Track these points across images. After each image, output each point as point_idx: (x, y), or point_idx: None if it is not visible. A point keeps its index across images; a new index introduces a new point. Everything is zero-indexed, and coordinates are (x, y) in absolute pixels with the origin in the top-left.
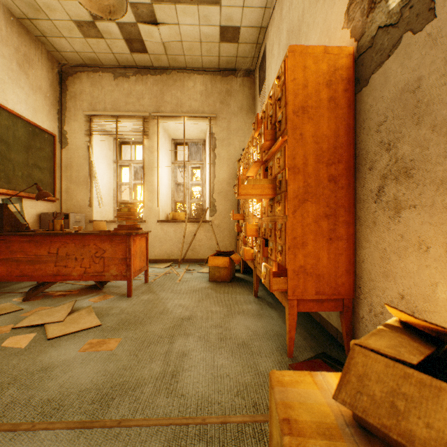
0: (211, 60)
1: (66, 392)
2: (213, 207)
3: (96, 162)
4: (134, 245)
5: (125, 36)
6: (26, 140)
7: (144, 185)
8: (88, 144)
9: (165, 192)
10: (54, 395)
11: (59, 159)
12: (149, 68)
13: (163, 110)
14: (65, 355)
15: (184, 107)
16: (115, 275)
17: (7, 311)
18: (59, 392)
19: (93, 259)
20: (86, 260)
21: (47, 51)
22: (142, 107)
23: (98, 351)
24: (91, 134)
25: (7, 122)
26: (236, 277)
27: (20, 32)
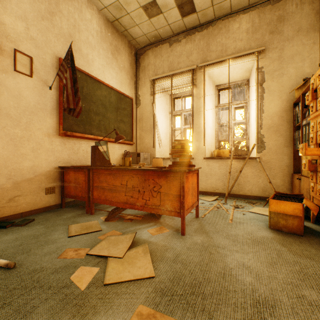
0: None
1: None
2: (260, 143)
3: (157, 114)
4: (186, 182)
5: (177, 3)
6: (116, 103)
7: (192, 127)
8: (152, 102)
9: (209, 132)
10: None
11: (135, 115)
12: (196, 27)
13: (208, 59)
14: None
15: (228, 50)
16: (169, 210)
17: (91, 230)
18: None
19: (151, 193)
20: (146, 193)
21: (128, 41)
22: (191, 62)
23: None
24: (154, 93)
25: (105, 93)
26: (307, 228)
27: (112, 31)
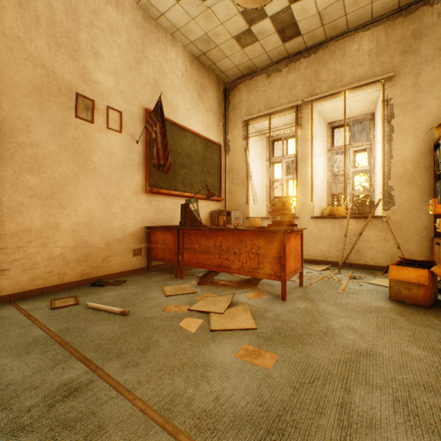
0: (386, 1)
1: (220, 410)
2: (388, 198)
3: (251, 162)
4: (288, 243)
5: (277, 28)
6: (202, 152)
7: (296, 179)
8: (245, 148)
9: (319, 184)
10: (209, 407)
11: (224, 165)
12: (301, 52)
13: (317, 91)
14: (222, 356)
15: (344, 79)
16: (269, 274)
17: (186, 292)
18: (214, 404)
19: (248, 255)
20: (242, 255)
21: (216, 76)
22: (294, 97)
23: (253, 364)
24: (247, 137)
25: (190, 141)
26: (439, 302)
27: (198, 68)
